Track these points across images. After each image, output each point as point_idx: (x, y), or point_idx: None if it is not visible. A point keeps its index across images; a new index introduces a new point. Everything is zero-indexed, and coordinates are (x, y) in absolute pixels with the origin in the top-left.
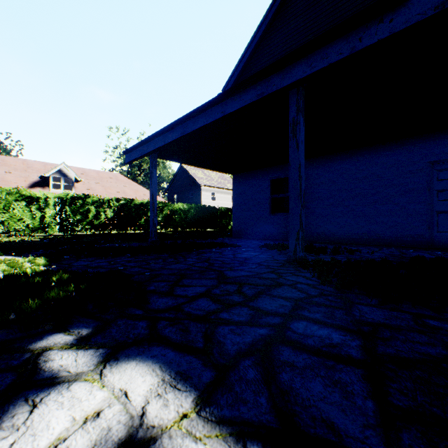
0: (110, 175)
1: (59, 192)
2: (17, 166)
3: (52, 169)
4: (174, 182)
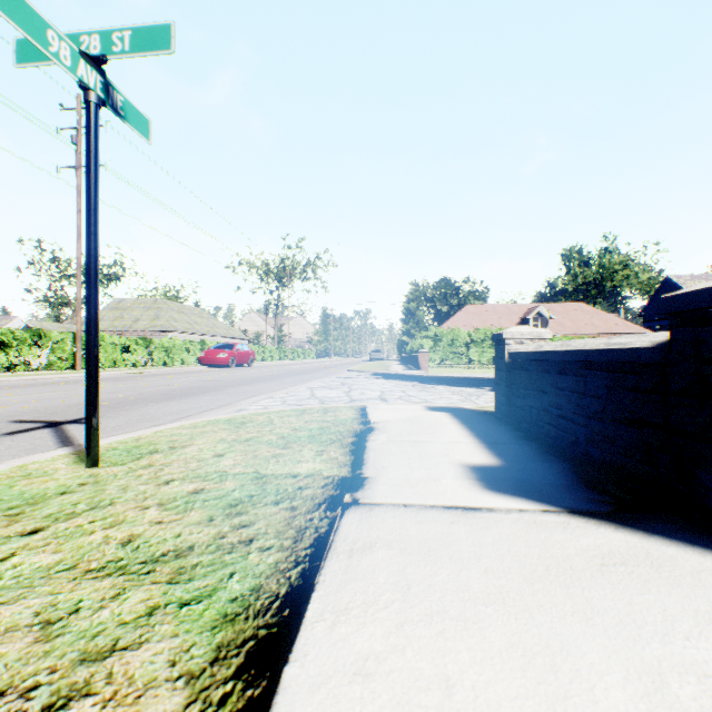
0: (573, 307)
1: None
2: (502, 312)
3: (532, 312)
4: (654, 301)
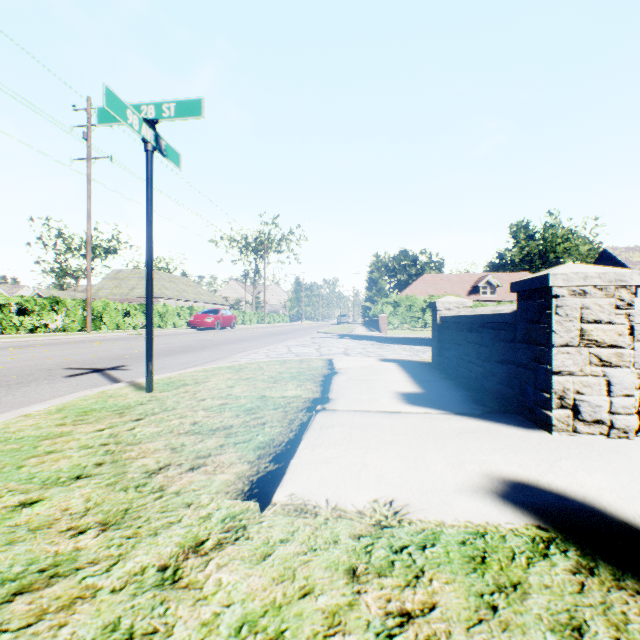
0: (519, 276)
1: (485, 297)
2: (455, 281)
3: (482, 280)
4: None
